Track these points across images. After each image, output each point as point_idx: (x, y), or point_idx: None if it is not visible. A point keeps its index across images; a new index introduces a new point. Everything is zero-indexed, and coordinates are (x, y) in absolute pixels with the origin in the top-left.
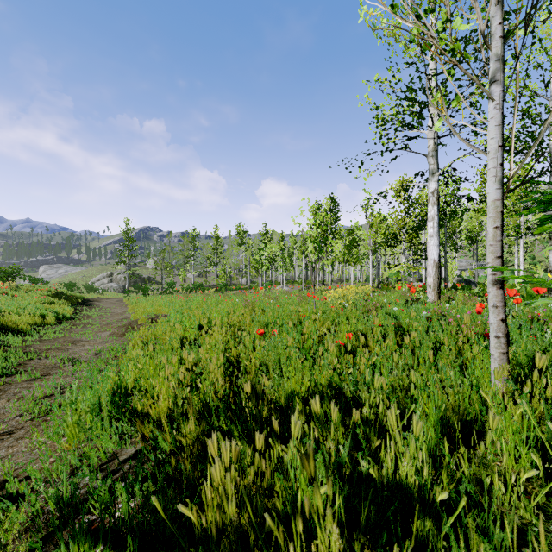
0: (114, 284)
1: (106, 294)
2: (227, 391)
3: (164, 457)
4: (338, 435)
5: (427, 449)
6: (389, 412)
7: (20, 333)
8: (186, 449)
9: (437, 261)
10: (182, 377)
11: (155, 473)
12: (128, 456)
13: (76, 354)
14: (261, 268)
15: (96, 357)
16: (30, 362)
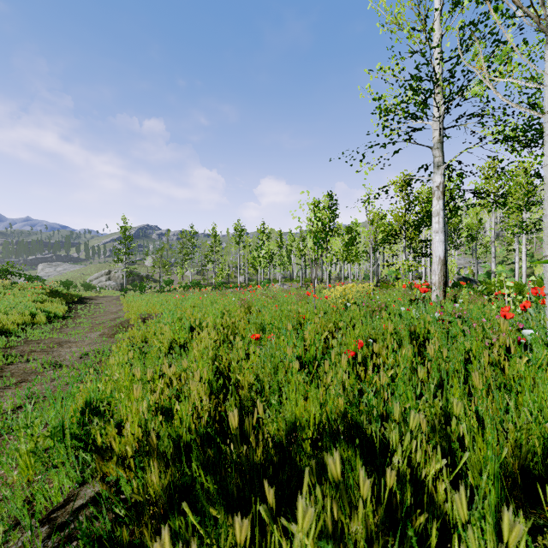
0: (112, 282)
1: (104, 292)
2: (204, 430)
3: (124, 512)
4: (368, 522)
5: (493, 527)
6: (456, 496)
7: (5, 333)
8: (147, 513)
9: (443, 258)
10: (158, 396)
11: (107, 542)
12: (86, 501)
13: (60, 356)
14: (259, 266)
15: (80, 360)
16: (9, 366)
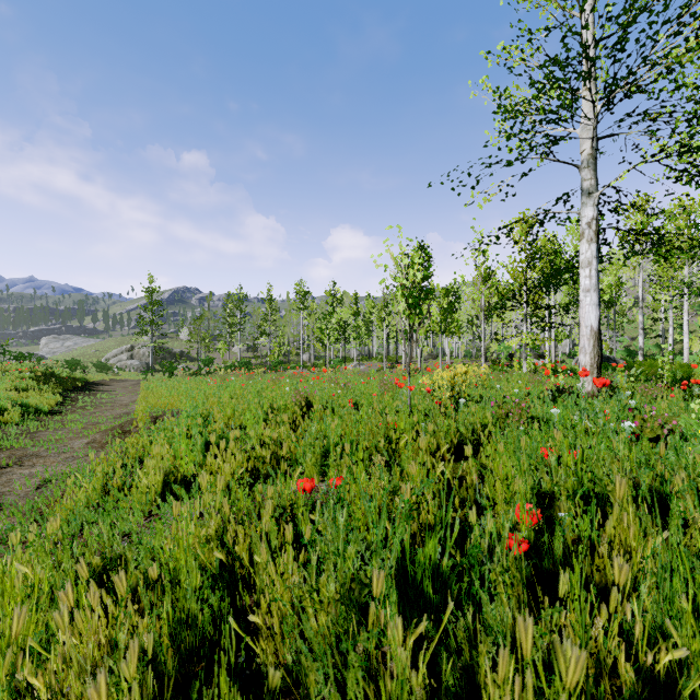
0: (134, 361)
1: (124, 374)
2: None
3: None
4: None
5: None
6: None
7: None
8: None
9: (597, 330)
10: None
11: None
12: None
13: (6, 485)
14: (328, 340)
15: (34, 494)
16: None
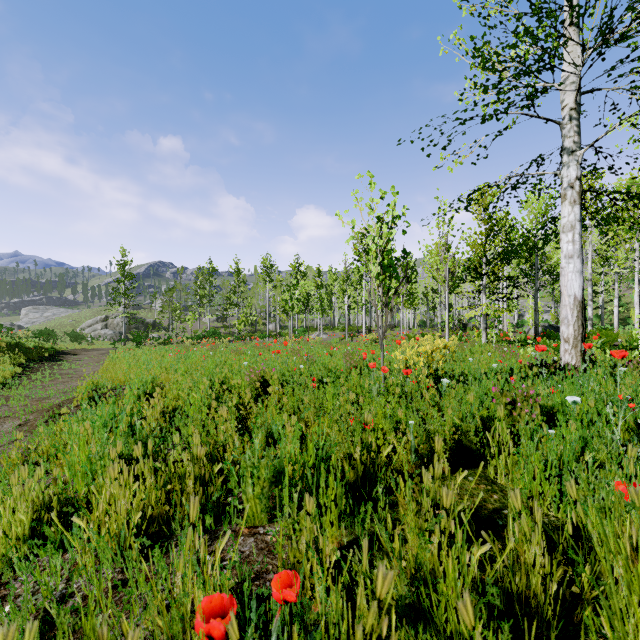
0: (108, 330)
1: (97, 343)
2: None
3: None
4: None
5: None
6: None
7: None
8: None
9: (580, 299)
10: None
11: None
12: None
13: None
14: (292, 311)
15: None
16: None
